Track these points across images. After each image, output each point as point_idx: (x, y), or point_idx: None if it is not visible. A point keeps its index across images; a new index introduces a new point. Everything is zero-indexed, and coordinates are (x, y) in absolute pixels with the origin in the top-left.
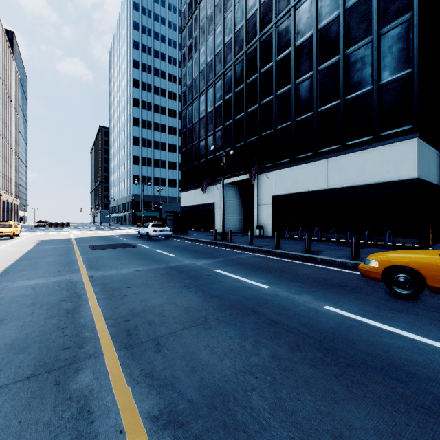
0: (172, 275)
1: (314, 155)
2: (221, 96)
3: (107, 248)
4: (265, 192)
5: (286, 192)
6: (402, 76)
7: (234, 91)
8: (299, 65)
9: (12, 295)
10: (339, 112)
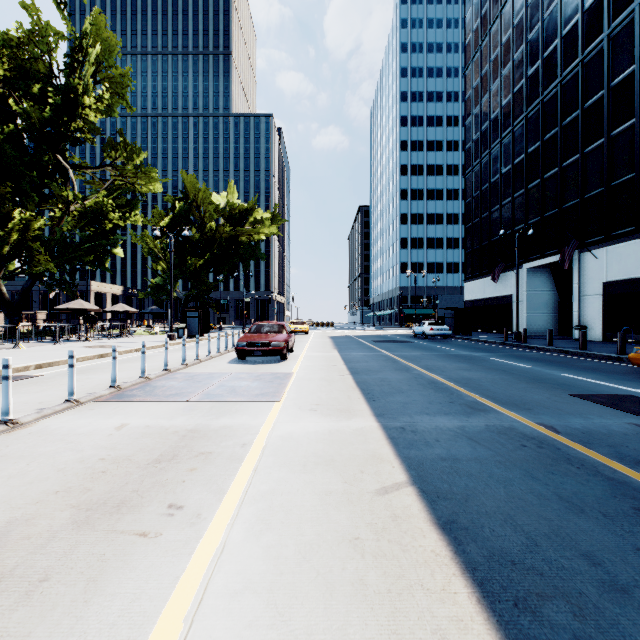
0: (451, 357)
1: None
2: (521, 149)
3: (389, 342)
4: (590, 277)
5: (626, 277)
6: None
7: (541, 140)
8: None
9: (359, 356)
10: None
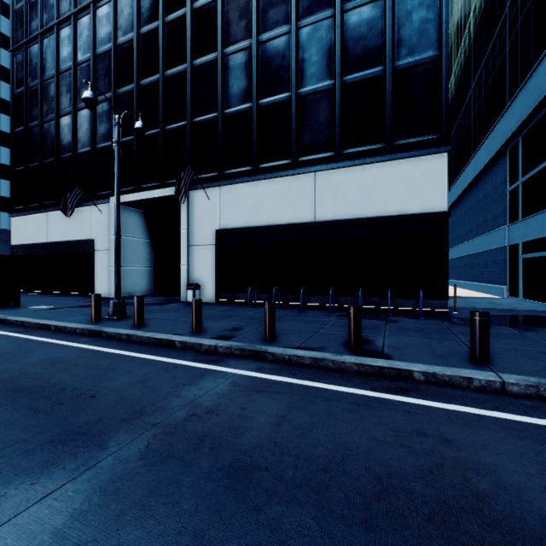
0: None
1: (294, 164)
2: (108, 35)
3: None
4: (202, 222)
5: (243, 225)
6: (426, 60)
7: (137, 31)
8: (266, 9)
9: None
10: (333, 99)
